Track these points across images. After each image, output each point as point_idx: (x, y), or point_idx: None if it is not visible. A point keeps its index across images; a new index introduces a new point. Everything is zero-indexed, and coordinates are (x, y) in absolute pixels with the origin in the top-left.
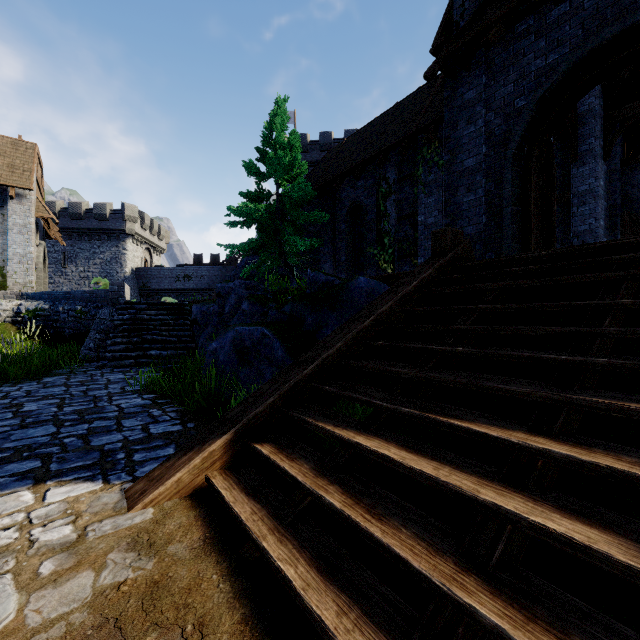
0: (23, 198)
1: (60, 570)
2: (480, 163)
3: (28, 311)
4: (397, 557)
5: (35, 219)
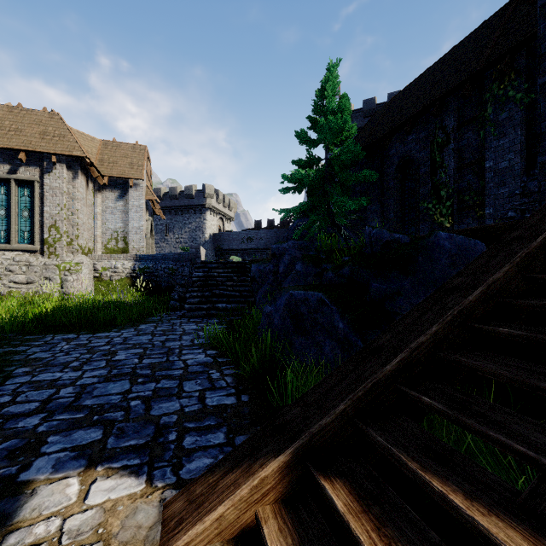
0: (138, 186)
1: None
2: None
3: (140, 269)
4: None
5: (145, 201)
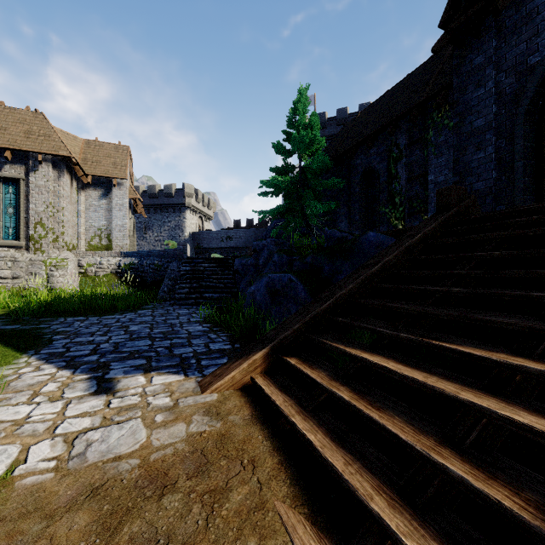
0: (121, 185)
1: (166, 420)
2: (490, 122)
3: (125, 265)
4: (390, 432)
5: (128, 200)
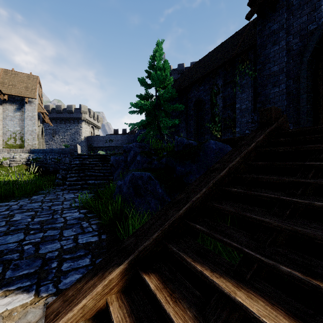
0: (32, 103)
1: None
2: (282, 68)
3: (33, 159)
4: None
5: (37, 113)
